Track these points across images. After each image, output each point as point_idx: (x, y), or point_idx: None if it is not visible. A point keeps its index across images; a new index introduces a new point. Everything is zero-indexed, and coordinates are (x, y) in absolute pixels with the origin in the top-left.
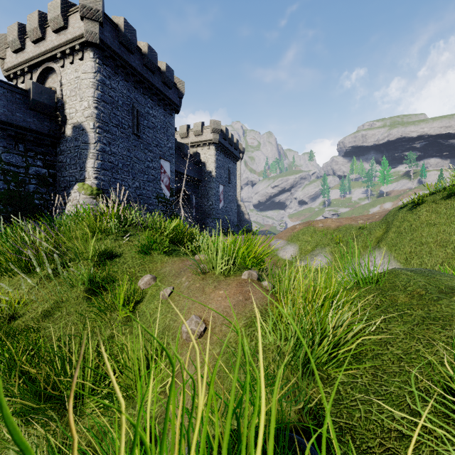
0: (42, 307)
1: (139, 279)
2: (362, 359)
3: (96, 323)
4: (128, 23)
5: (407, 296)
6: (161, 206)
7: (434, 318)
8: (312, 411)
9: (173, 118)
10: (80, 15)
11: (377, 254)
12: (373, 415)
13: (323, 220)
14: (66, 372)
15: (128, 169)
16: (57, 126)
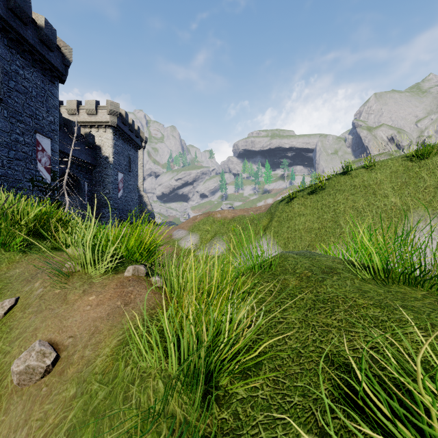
0: None
1: None
2: (261, 361)
3: None
4: None
5: (297, 279)
6: (38, 191)
7: (323, 301)
8: None
9: (55, 87)
10: None
11: (264, 240)
12: None
13: (221, 211)
14: None
15: None
16: None
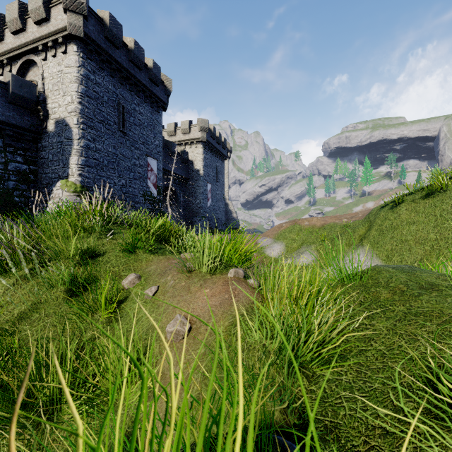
0: (18, 309)
1: (123, 278)
2: (346, 356)
3: (76, 325)
4: (113, 17)
5: (390, 292)
6: (148, 204)
7: (416, 314)
8: (297, 410)
9: (160, 115)
10: (63, 7)
11: (360, 251)
12: (358, 412)
13: (309, 218)
14: (42, 377)
15: (113, 166)
16: (39, 121)
